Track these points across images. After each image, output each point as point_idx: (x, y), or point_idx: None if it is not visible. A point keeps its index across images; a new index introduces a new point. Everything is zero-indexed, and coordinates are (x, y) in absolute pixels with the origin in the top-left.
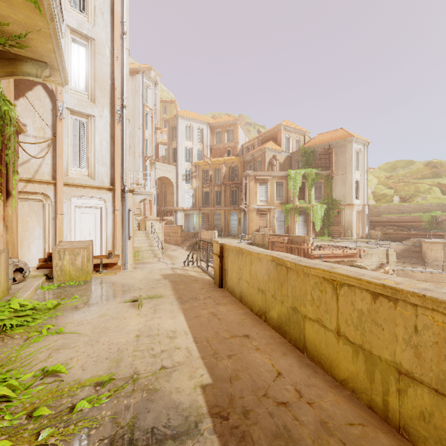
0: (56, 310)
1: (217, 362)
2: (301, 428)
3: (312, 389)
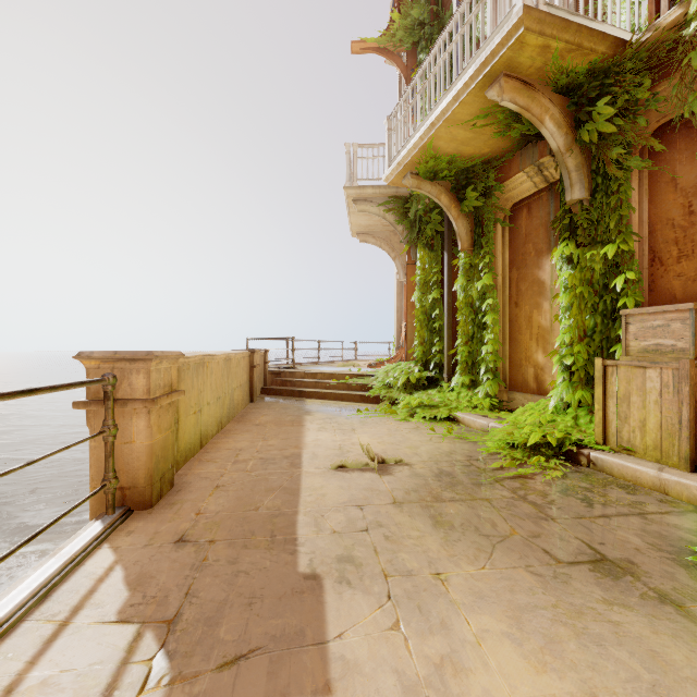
0: (501, 455)
1: (295, 419)
2: (278, 409)
3: (256, 412)
